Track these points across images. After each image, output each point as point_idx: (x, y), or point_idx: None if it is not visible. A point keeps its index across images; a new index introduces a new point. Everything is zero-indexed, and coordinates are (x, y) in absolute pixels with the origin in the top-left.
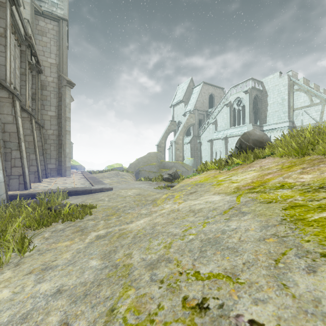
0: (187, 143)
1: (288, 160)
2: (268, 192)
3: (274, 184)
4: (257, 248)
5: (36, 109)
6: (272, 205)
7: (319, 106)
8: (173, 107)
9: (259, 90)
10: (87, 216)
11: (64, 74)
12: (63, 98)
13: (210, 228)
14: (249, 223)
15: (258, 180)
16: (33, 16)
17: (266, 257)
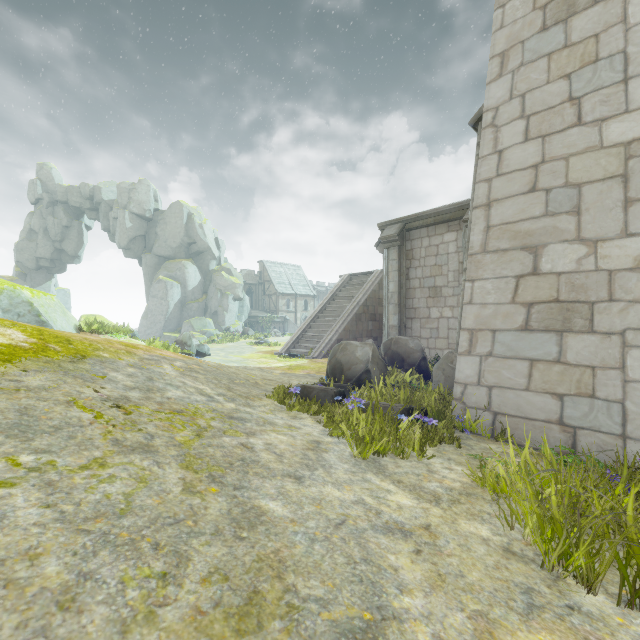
0: None
1: None
2: None
3: None
4: (2, 399)
5: None
6: None
7: None
8: None
9: None
10: None
11: None
12: None
13: None
14: None
15: None
16: None
17: (18, 394)
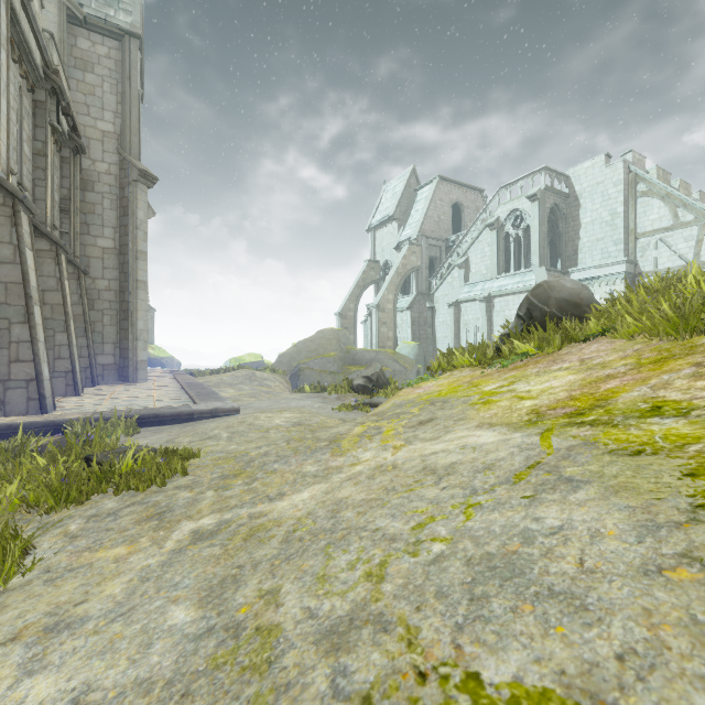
0: (404, 310)
1: (650, 345)
2: (623, 424)
3: (633, 404)
4: (647, 600)
5: (72, 233)
6: (646, 460)
7: (692, 228)
8: (373, 232)
9: (561, 194)
10: (176, 477)
11: (133, 155)
12: (132, 208)
13: (487, 525)
14: (597, 513)
15: (585, 392)
16: (64, 26)
17: (690, 639)
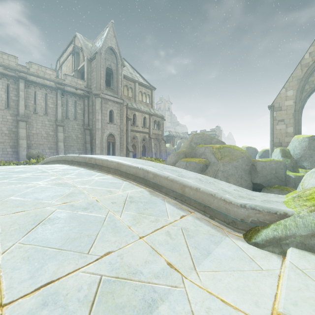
0: None
1: None
2: None
3: None
4: None
5: (87, 119)
6: None
7: None
8: None
9: None
10: None
11: (98, 90)
12: (95, 106)
13: None
14: None
15: None
16: (88, 65)
17: None
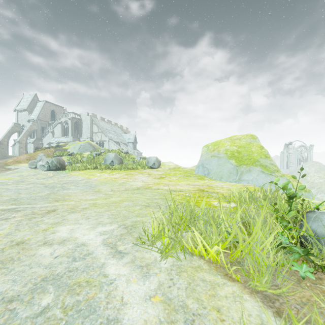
0: (31, 143)
1: None
2: None
3: None
4: None
5: None
6: None
7: (101, 133)
8: (17, 112)
9: (78, 119)
10: None
11: None
12: None
13: None
14: None
15: None
16: None
17: None
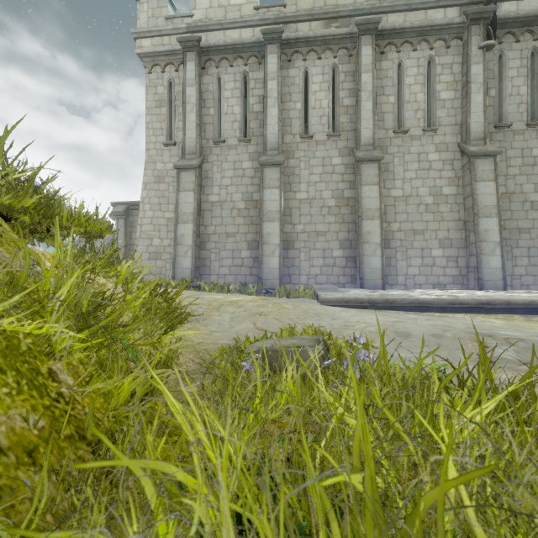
0: None
1: None
2: None
3: None
4: None
5: None
6: None
7: None
8: None
9: None
10: None
11: None
12: None
13: None
14: None
15: None
16: None
17: None
